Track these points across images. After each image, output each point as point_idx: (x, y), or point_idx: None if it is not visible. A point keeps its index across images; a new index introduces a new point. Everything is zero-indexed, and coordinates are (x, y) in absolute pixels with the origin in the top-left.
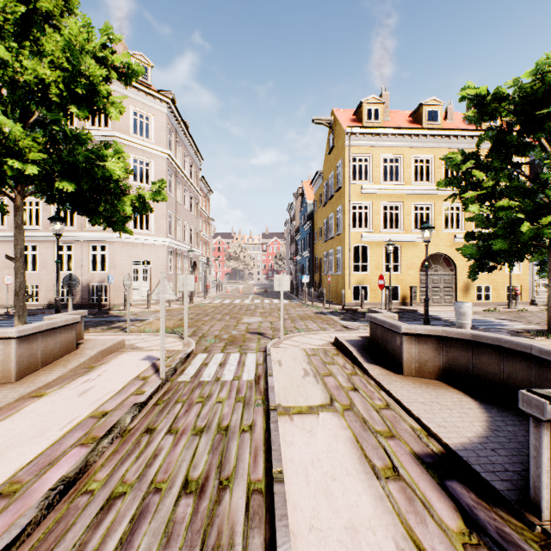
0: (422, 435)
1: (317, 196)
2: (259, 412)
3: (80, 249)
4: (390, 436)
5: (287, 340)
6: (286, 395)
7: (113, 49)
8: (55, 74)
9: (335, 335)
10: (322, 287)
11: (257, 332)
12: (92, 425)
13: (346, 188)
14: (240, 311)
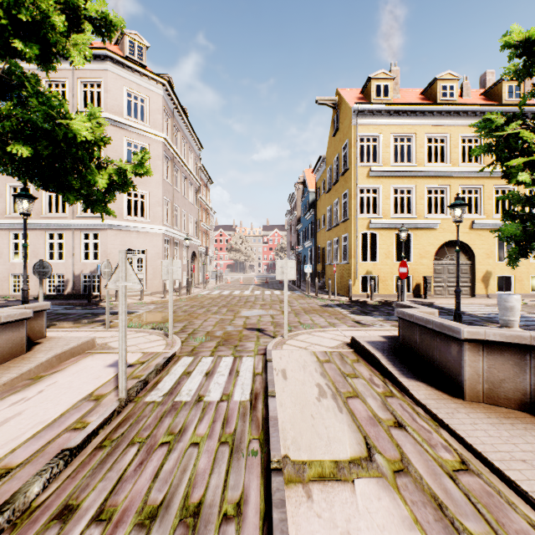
0: None
1: (319, 183)
2: (254, 470)
3: (72, 237)
4: None
5: (291, 339)
6: (296, 436)
7: None
8: None
9: (349, 333)
10: (325, 277)
11: (256, 328)
12: None
13: (353, 171)
14: (239, 303)
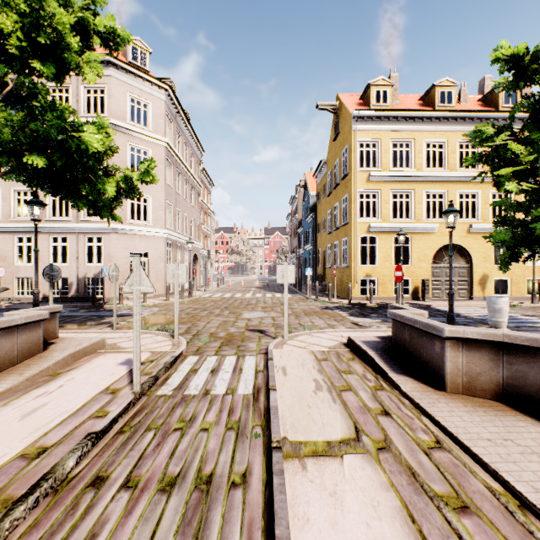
0: (511, 505)
1: (320, 187)
2: (257, 449)
3: (75, 240)
4: (461, 506)
5: (291, 340)
6: (294, 422)
7: (96, 12)
8: (12, 19)
9: (346, 334)
10: (326, 280)
11: (258, 330)
12: (15, 474)
13: (353, 176)
14: (240, 305)
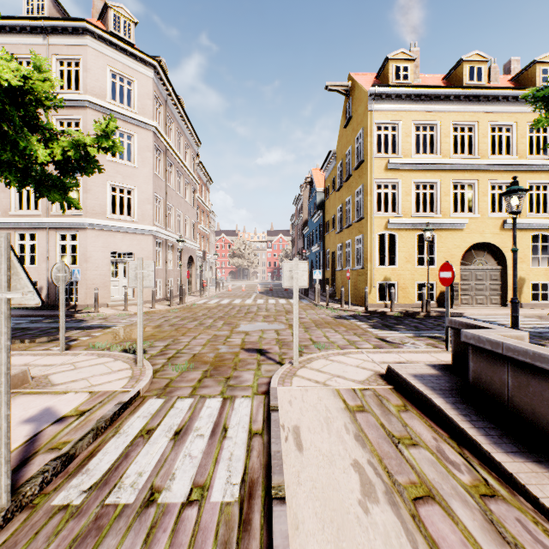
0: None
1: (329, 182)
2: None
3: (45, 238)
4: None
5: (303, 368)
6: None
7: None
8: None
9: (378, 357)
10: (335, 284)
11: (257, 349)
12: None
13: (369, 163)
14: (238, 314)
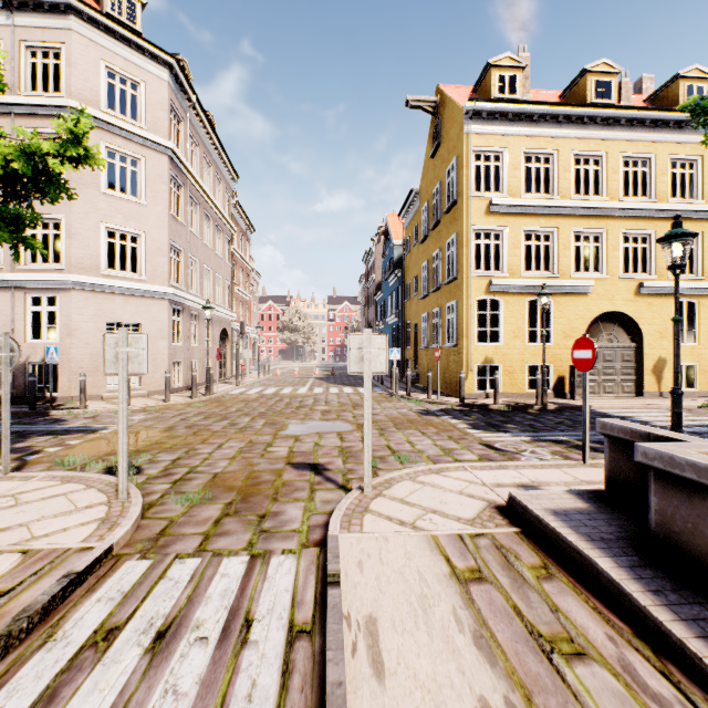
0: None
1: (409, 231)
2: None
3: (10, 301)
4: None
5: (380, 497)
6: None
7: None
8: None
9: (489, 476)
10: (419, 367)
11: (311, 464)
12: None
13: (465, 204)
14: (287, 408)
